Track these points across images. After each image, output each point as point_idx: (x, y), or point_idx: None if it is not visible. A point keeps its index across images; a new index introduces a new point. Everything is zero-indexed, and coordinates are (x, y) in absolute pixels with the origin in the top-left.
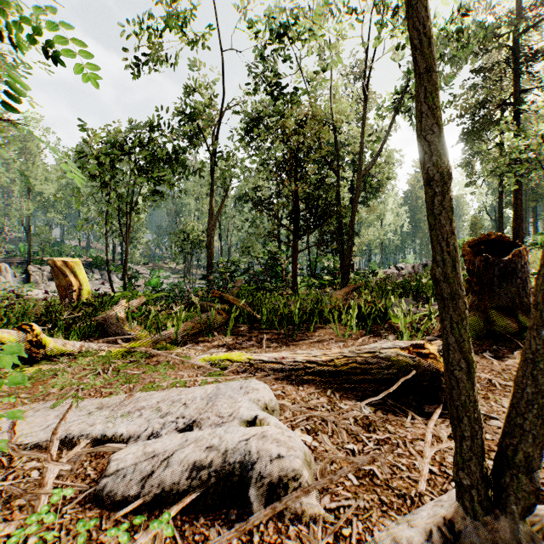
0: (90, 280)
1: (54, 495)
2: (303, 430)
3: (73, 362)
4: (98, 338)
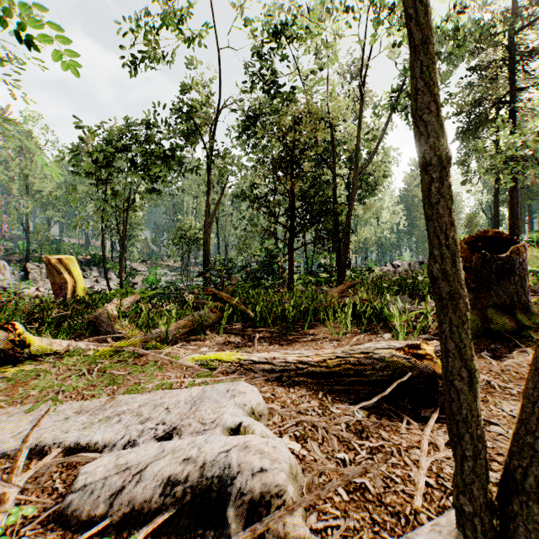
0: (88, 278)
1: (12, 515)
2: (292, 437)
3: (58, 362)
4: (88, 337)
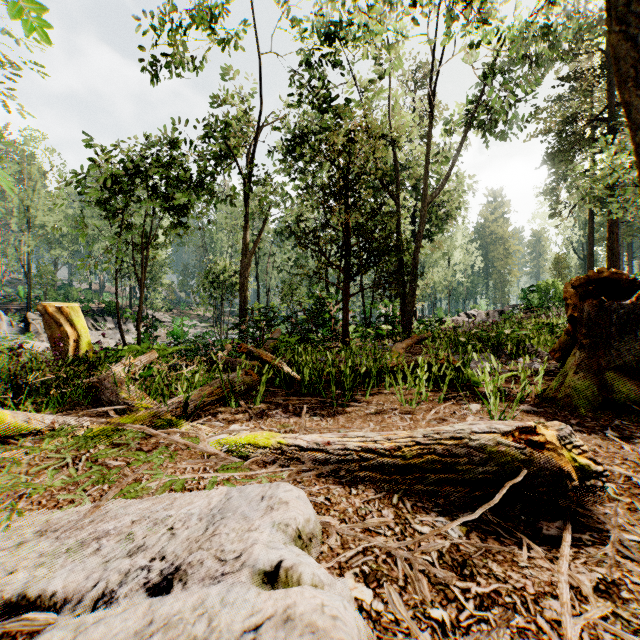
0: (102, 330)
1: None
2: (358, 575)
3: (35, 447)
4: (86, 408)
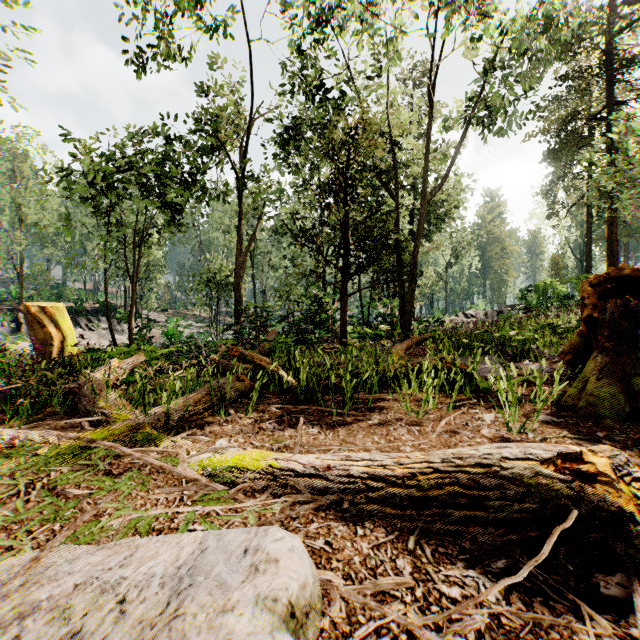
0: (96, 330)
1: None
2: None
3: None
4: (60, 418)
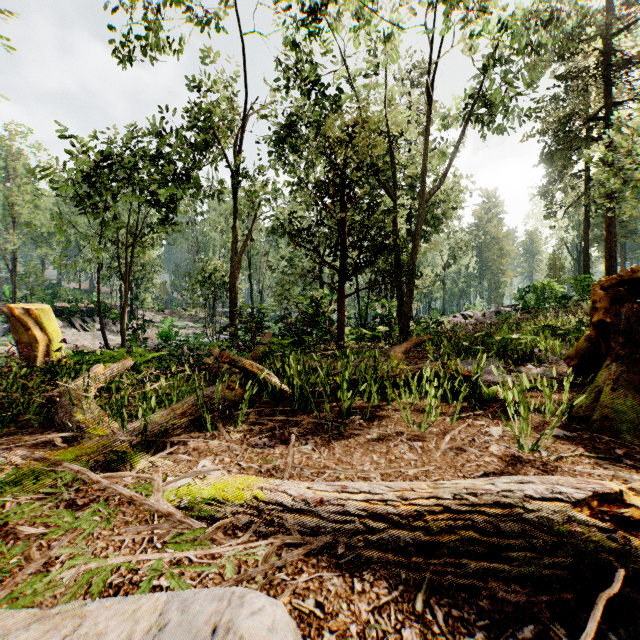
0: (90, 331)
1: None
2: None
3: None
4: (34, 431)
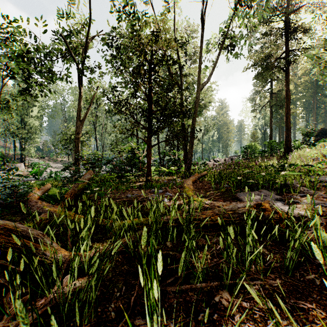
0: None
1: None
2: None
3: None
4: None
